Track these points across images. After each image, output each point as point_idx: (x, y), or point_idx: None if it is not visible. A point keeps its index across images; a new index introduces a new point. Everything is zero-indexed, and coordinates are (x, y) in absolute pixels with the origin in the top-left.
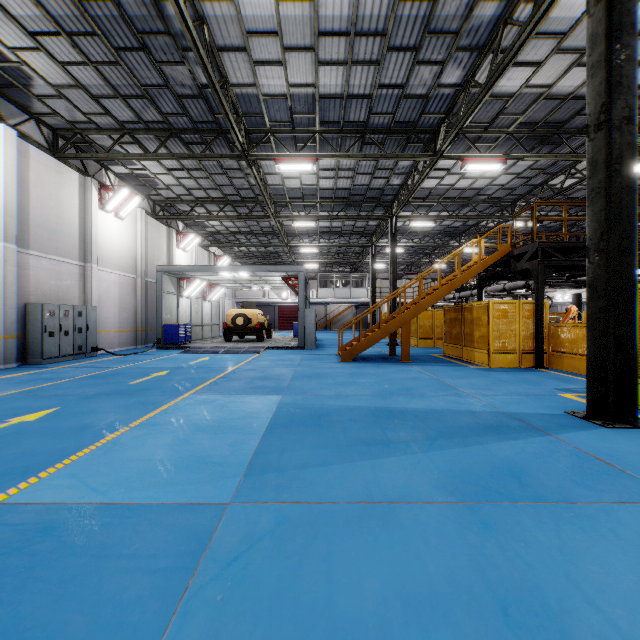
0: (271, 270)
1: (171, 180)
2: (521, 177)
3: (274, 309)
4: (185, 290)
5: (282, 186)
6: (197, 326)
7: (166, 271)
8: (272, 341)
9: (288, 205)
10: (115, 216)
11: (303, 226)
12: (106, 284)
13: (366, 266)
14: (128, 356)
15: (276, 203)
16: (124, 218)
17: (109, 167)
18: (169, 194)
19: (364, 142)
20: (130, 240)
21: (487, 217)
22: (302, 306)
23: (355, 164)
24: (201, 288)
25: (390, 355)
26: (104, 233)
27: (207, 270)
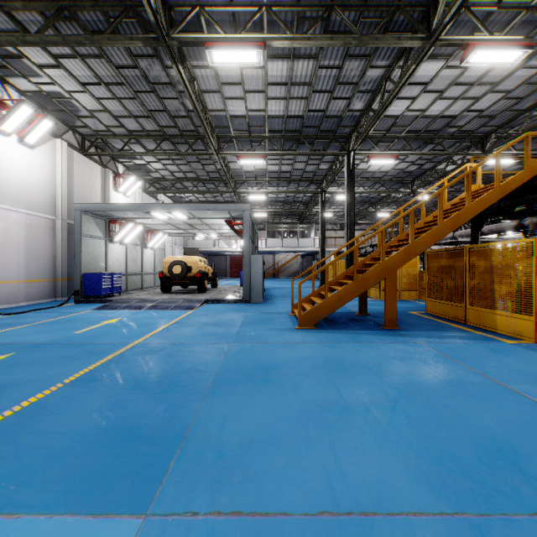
0: (210, 209)
1: (92, 103)
2: (509, 97)
3: (226, 258)
4: (115, 234)
5: (224, 113)
6: (135, 275)
7: (86, 210)
8: (215, 292)
9: (233, 142)
10: (20, 142)
11: (251, 170)
12: (4, 224)
13: (312, 217)
14: (16, 316)
15: (219, 138)
16: (33, 146)
17: (9, 80)
18: (97, 125)
19: (327, 31)
20: (46, 174)
21: (455, 153)
22: (247, 252)
23: (312, 75)
24: (137, 233)
25: (360, 314)
26: (0, 160)
27: (134, 209)
